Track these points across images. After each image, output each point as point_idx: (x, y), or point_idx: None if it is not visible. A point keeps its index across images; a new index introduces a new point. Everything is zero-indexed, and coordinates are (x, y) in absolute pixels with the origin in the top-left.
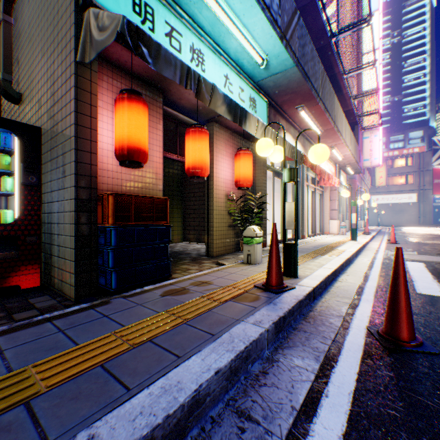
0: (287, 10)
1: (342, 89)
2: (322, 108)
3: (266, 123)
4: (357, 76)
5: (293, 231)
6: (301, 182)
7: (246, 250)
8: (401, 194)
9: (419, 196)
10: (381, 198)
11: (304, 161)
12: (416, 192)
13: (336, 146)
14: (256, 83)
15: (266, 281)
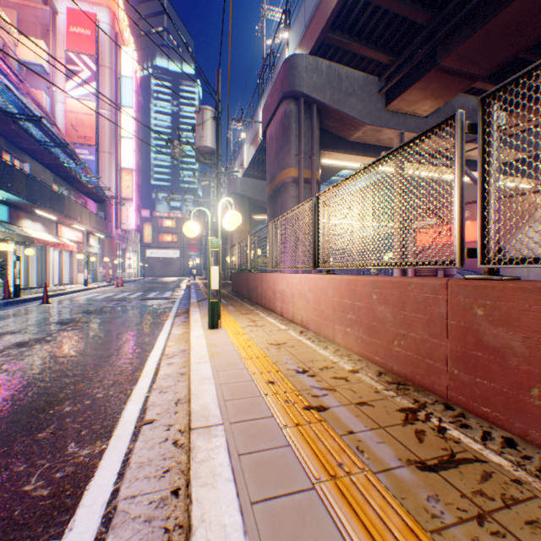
0: (20, 180)
1: (84, 183)
2: (52, 211)
3: (9, 219)
4: (117, 154)
5: (39, 282)
6: (46, 246)
7: None
8: (170, 250)
9: (182, 252)
10: (155, 252)
11: (38, 242)
12: (181, 249)
13: (76, 223)
14: (0, 199)
15: (5, 297)
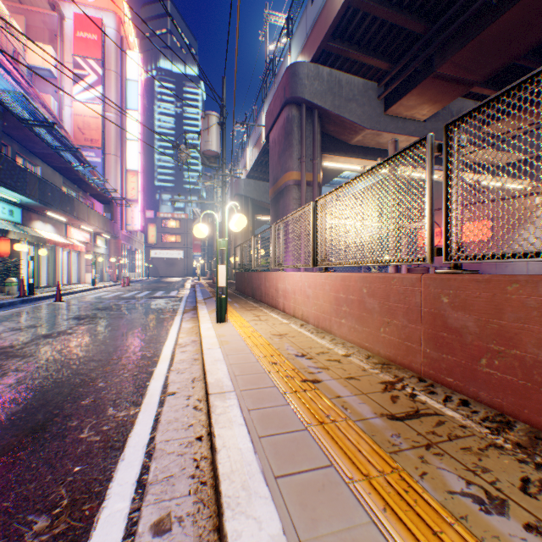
0: (33, 183)
1: (91, 185)
2: (63, 213)
3: (22, 220)
4: (122, 156)
5: (49, 281)
6: (56, 247)
7: (9, 289)
8: (174, 250)
9: (186, 253)
10: (159, 252)
11: (49, 242)
12: (184, 250)
13: (84, 225)
14: (14, 202)
15: (20, 295)
